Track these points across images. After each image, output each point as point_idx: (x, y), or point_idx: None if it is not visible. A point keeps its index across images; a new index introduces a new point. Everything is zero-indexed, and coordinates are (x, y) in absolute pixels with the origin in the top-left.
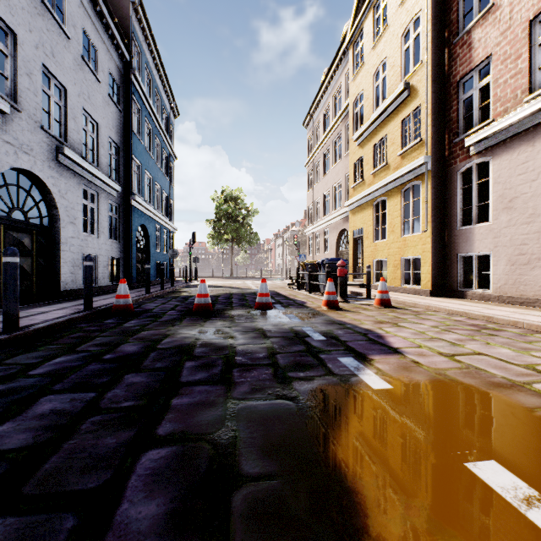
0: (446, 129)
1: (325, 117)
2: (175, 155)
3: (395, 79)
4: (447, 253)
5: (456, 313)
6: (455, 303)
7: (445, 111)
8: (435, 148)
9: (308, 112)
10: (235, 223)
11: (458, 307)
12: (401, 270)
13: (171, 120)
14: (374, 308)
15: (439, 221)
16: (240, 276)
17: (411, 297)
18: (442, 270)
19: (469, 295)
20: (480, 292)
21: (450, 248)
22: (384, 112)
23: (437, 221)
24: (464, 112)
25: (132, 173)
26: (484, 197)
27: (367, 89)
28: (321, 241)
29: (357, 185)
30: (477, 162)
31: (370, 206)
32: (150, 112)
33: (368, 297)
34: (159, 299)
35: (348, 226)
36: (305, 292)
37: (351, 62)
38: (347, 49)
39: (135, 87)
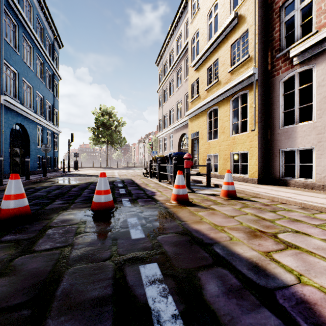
0: (269, 48)
1: (170, 57)
2: (59, 75)
3: (225, 13)
4: (270, 148)
5: (312, 207)
6: (289, 192)
7: (268, 33)
8: (261, 62)
9: (159, 53)
10: (109, 130)
11: (303, 198)
12: (230, 162)
13: (55, 48)
14: (222, 200)
15: (264, 122)
16: (113, 167)
17: (243, 185)
18: (266, 162)
19: (292, 183)
20: (303, 181)
21: (272, 145)
22: (216, 41)
23: (262, 122)
24: (285, 31)
25: (3, 76)
26: (294, 105)
27: (202, 27)
28: (168, 142)
29: (195, 100)
30: (299, 71)
31: (205, 114)
32: (29, 31)
33: (208, 185)
34: (3, 192)
35: (187, 131)
36: (156, 179)
37: (189, 11)
38: (187, 1)
39: (8, 2)
